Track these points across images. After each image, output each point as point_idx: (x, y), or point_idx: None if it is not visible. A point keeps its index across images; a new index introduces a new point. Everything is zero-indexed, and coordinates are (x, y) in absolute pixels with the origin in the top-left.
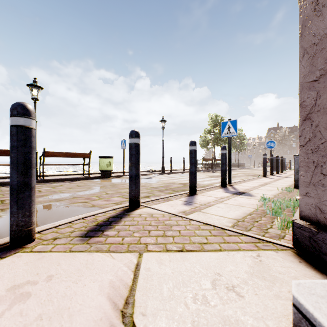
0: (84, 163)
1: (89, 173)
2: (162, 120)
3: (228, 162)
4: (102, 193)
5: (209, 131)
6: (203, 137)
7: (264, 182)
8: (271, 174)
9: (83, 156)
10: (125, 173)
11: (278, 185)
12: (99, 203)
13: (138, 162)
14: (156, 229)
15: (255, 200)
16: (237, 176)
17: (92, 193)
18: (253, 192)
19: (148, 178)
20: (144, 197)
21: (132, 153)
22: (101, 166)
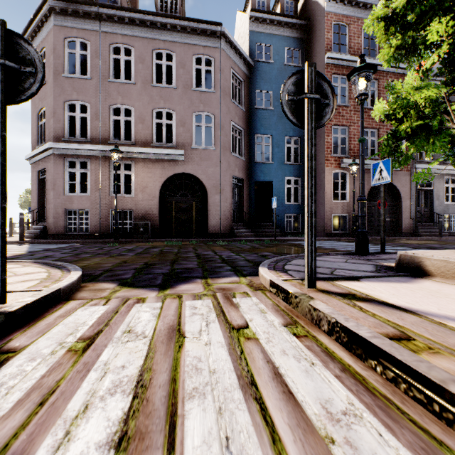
0: None
1: None
2: None
3: None
4: None
5: None
6: (24, 197)
7: None
8: None
9: None
10: None
11: None
12: None
13: None
14: None
15: None
16: None
17: None
18: None
19: None
20: None
21: None
22: None
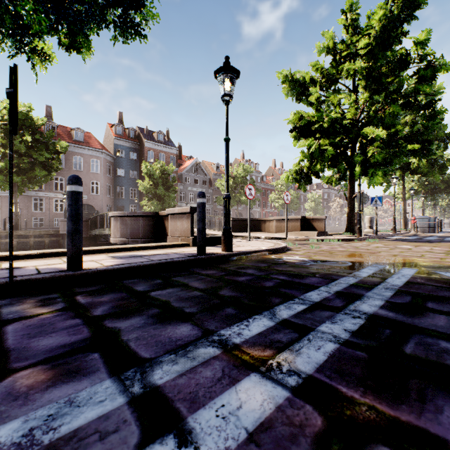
0: None
1: None
2: None
3: None
4: None
5: None
6: None
7: None
8: None
9: None
10: None
11: None
12: None
13: None
14: None
15: None
16: None
17: None
18: None
19: None
20: None
21: None
22: None
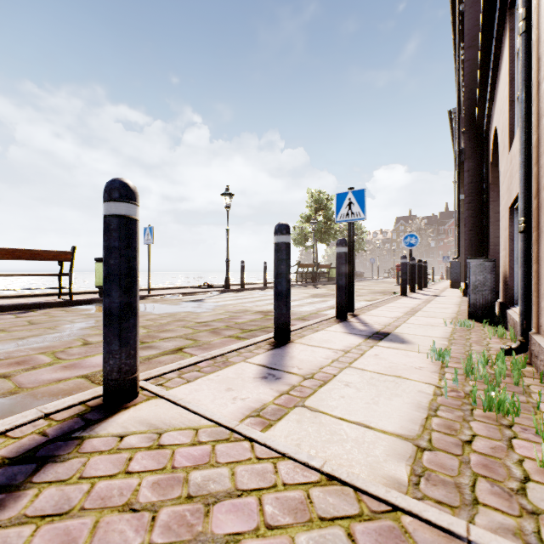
0: (61, 272)
1: (70, 293)
2: (226, 194)
3: (348, 270)
4: (74, 344)
5: (308, 218)
6: (298, 228)
7: (409, 307)
8: (412, 291)
9: (56, 258)
10: (154, 291)
11: (438, 313)
12: (43, 376)
13: (131, 272)
14: (140, 543)
15: (418, 355)
16: (357, 294)
17: (46, 345)
18: (402, 331)
19: (198, 301)
20: (172, 353)
21: (109, 243)
22: (100, 279)
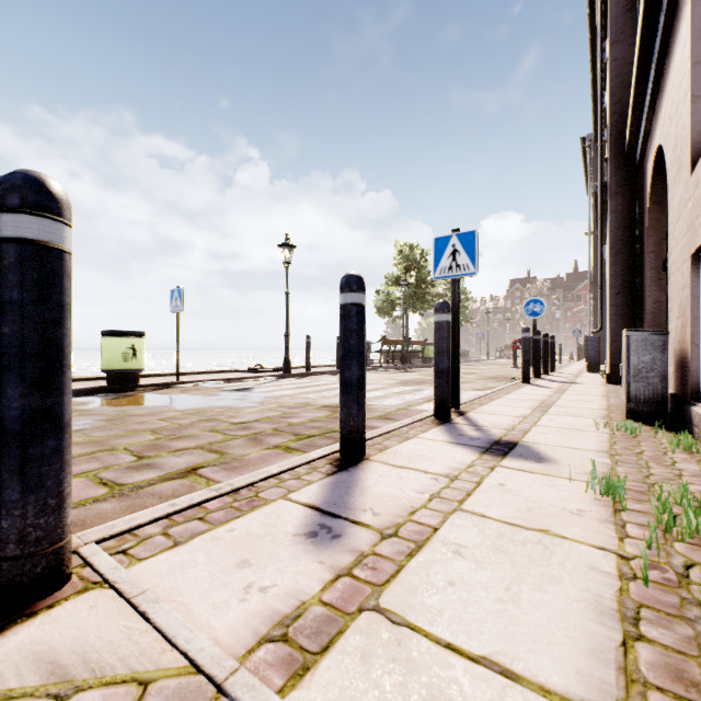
0: None
1: None
2: (285, 245)
3: (451, 347)
4: None
5: (397, 280)
6: (382, 293)
7: (538, 400)
8: (537, 376)
9: None
10: (186, 376)
11: (580, 410)
12: None
13: (49, 349)
14: None
15: (570, 485)
16: (461, 380)
17: None
18: (535, 440)
19: (243, 390)
20: (179, 477)
21: (0, 294)
22: (108, 360)
